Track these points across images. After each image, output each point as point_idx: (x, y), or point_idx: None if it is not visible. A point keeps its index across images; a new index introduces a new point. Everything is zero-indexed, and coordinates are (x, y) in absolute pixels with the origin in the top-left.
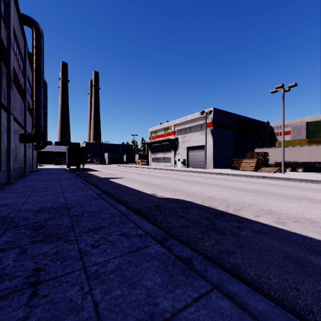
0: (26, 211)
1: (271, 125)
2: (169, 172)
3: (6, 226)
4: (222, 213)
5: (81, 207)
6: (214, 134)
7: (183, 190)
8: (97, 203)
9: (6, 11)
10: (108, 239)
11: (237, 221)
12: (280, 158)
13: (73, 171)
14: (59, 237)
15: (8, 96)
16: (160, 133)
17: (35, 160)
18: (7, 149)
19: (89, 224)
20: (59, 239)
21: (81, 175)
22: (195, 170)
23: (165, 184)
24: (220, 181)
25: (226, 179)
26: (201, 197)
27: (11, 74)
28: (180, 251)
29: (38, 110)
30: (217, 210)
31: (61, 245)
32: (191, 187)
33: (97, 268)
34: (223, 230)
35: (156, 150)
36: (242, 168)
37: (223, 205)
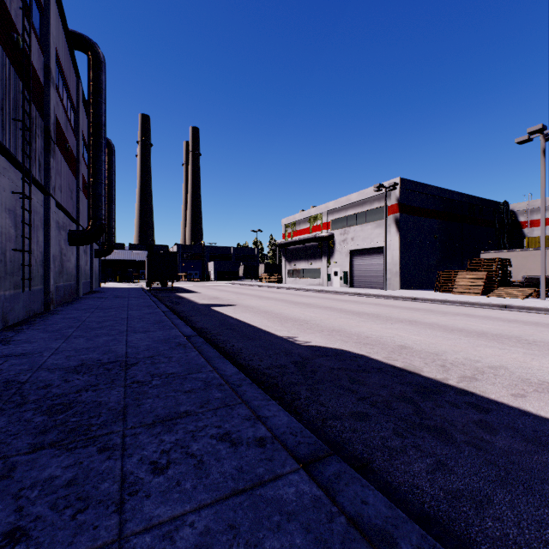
0: (51, 369)
1: (511, 207)
2: (318, 296)
3: (2, 402)
4: (436, 386)
5: (151, 363)
6: (402, 227)
7: (348, 332)
8: (183, 357)
9: (43, 24)
10: (189, 450)
11: (476, 407)
12: (533, 270)
13: (155, 293)
14: (90, 438)
15: (47, 166)
16: (302, 226)
17: (97, 274)
18: (45, 255)
19: (158, 405)
20: (89, 443)
21: (166, 299)
22: (367, 292)
23: (312, 318)
24: (418, 314)
25: (428, 309)
26: (384, 346)
27: (52, 130)
28: (358, 501)
29: (97, 190)
30: (423, 377)
31: (88, 459)
32: (362, 325)
33: (151, 542)
34: (448, 430)
35: (295, 256)
36: (456, 289)
37: (435, 367)
